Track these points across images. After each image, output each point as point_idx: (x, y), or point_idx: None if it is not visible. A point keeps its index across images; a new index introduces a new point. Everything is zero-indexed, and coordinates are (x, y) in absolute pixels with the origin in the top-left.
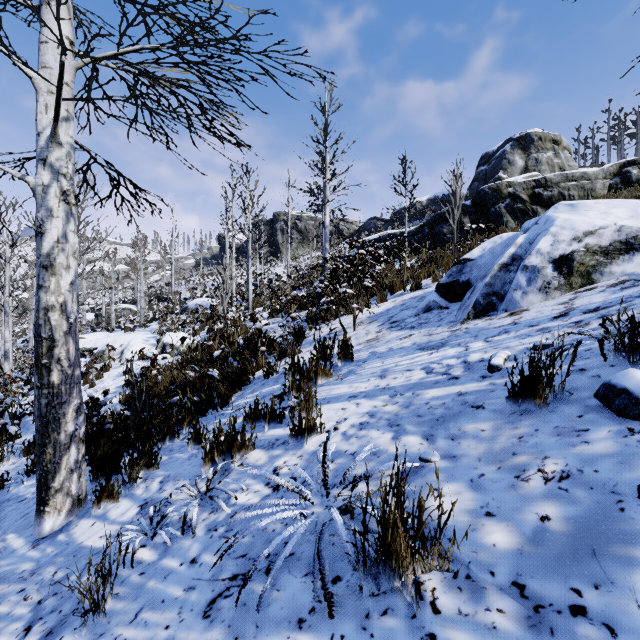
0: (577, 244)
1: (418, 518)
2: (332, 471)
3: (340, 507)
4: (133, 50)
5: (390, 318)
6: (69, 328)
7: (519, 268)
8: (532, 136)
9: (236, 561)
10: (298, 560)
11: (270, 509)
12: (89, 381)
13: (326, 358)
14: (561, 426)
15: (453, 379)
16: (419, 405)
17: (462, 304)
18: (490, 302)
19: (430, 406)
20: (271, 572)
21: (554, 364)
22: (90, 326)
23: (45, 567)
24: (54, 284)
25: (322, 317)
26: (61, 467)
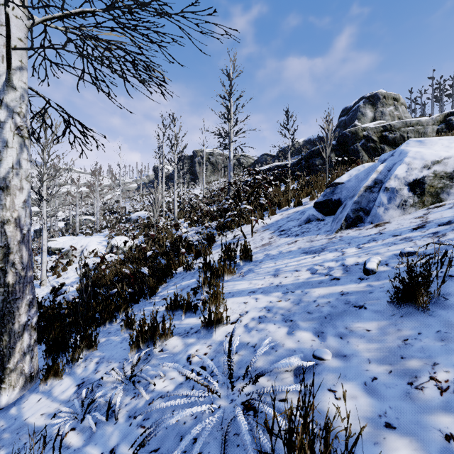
0: (427, 171)
1: (324, 438)
2: (236, 362)
3: (244, 402)
4: (75, 12)
5: (279, 227)
6: (22, 238)
7: (381, 189)
8: (379, 95)
9: None
10: None
11: (182, 401)
12: (57, 273)
13: (231, 259)
14: (443, 331)
15: (335, 280)
16: (308, 302)
17: (335, 217)
18: (358, 216)
19: (317, 304)
20: None
21: (430, 272)
22: (61, 232)
23: None
24: (9, 202)
25: (228, 226)
26: (15, 351)
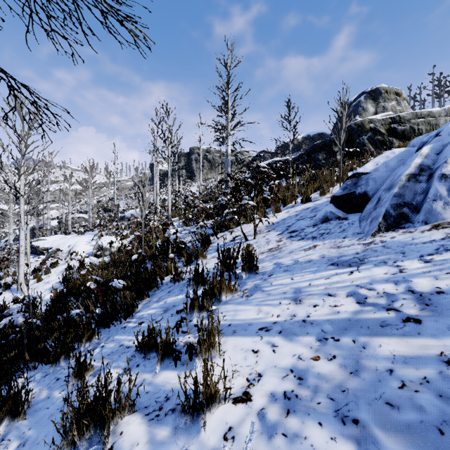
0: None
1: None
2: None
3: None
4: None
5: (288, 227)
6: None
7: (436, 177)
8: (380, 90)
9: None
10: None
11: None
12: (39, 276)
13: (230, 269)
14: None
15: (411, 322)
16: (377, 373)
17: (365, 215)
18: (402, 213)
19: (401, 381)
20: None
21: None
22: (54, 230)
23: None
24: None
25: (225, 225)
26: None
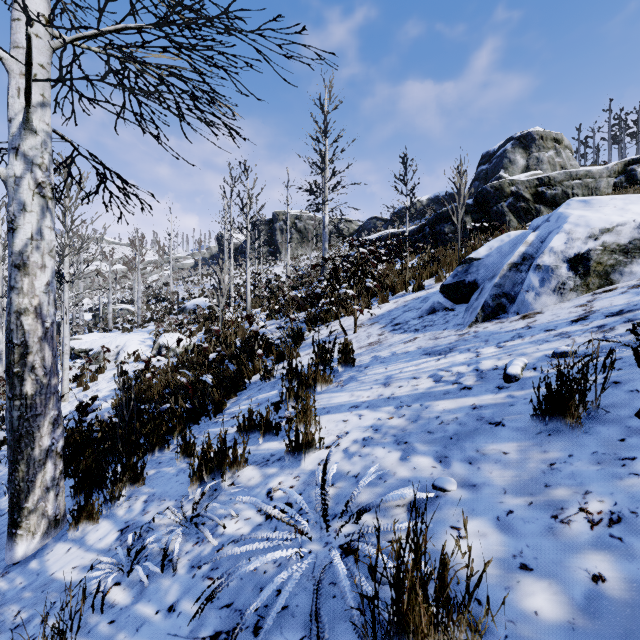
0: (593, 242)
1: (441, 579)
2: (332, 497)
3: (342, 545)
4: (115, 29)
5: (392, 320)
6: (44, 333)
7: (531, 268)
8: (533, 135)
9: (220, 612)
10: (292, 617)
11: (261, 545)
12: (83, 383)
13: (326, 363)
14: (600, 452)
15: (465, 389)
16: (429, 419)
17: (469, 306)
18: (500, 304)
19: (441, 421)
20: (259, 634)
21: (587, 377)
22: (87, 326)
23: (9, 604)
24: (27, 285)
25: (321, 318)
26: (35, 485)
